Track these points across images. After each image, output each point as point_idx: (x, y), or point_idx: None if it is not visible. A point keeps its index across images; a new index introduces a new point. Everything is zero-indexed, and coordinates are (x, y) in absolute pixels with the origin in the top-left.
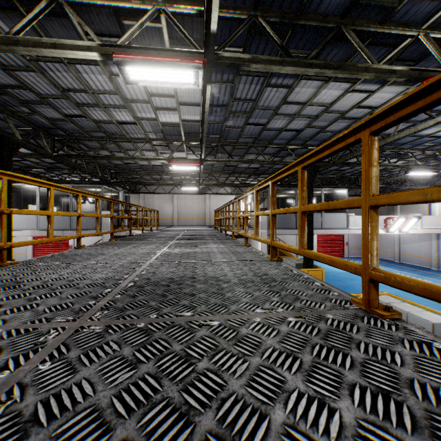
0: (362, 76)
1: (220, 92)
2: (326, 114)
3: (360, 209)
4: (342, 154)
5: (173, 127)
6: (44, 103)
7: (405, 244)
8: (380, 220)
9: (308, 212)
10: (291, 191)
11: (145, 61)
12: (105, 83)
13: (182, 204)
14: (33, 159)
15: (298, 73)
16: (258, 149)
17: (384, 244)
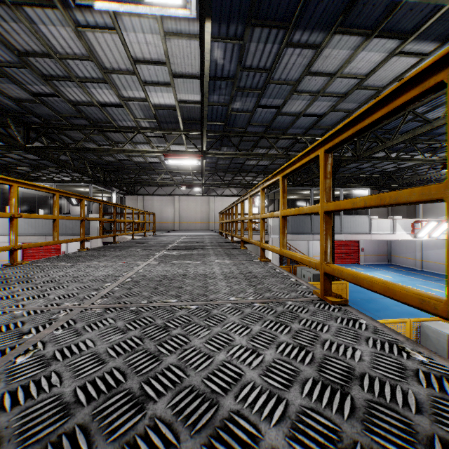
0: None
1: (224, 57)
2: (357, 92)
3: (376, 212)
4: (368, 147)
5: (168, 111)
6: (1, 74)
7: (428, 251)
8: (406, 223)
9: None
10: (305, 191)
11: None
12: (73, 41)
13: (184, 206)
14: (13, 155)
15: None
16: (269, 141)
17: (404, 250)
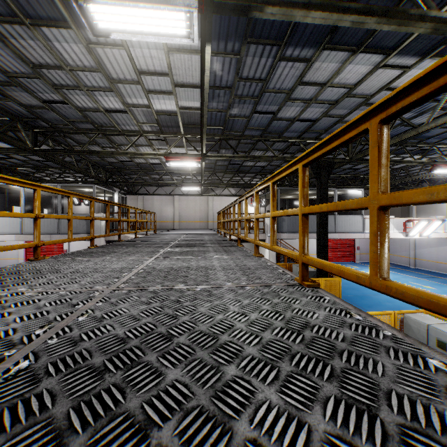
0: (414, 28)
1: (223, 69)
2: (347, 99)
3: None
4: (360, 149)
5: (169, 116)
6: (15, 84)
7: (421, 249)
8: (398, 223)
9: (322, 214)
10: None
11: None
12: (83, 55)
13: (183, 206)
14: (19, 156)
15: (329, 24)
16: (266, 144)
17: (398, 248)
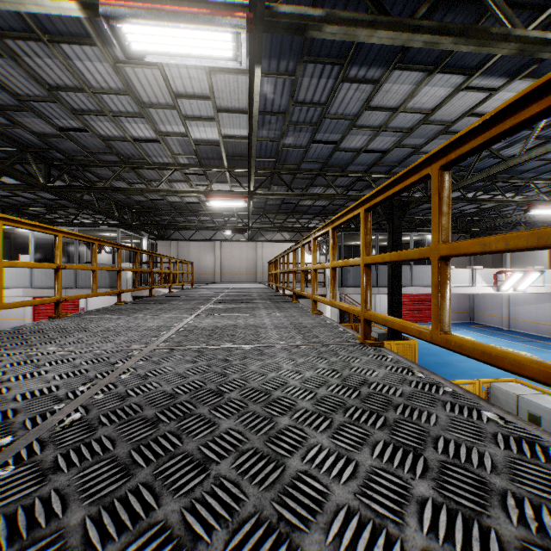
0: (496, 49)
1: (275, 91)
2: (424, 127)
3: (456, 261)
4: None
5: (210, 146)
6: (26, 109)
7: (517, 307)
8: (488, 274)
9: (395, 264)
10: None
11: (152, 13)
12: (109, 76)
13: (226, 254)
14: (27, 194)
15: (398, 44)
16: (326, 179)
17: (489, 306)
